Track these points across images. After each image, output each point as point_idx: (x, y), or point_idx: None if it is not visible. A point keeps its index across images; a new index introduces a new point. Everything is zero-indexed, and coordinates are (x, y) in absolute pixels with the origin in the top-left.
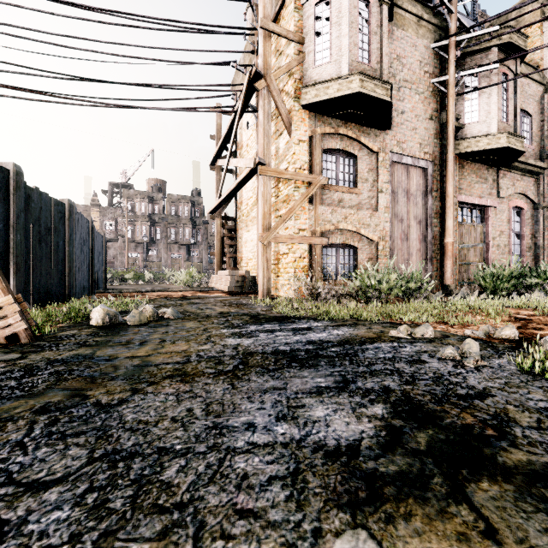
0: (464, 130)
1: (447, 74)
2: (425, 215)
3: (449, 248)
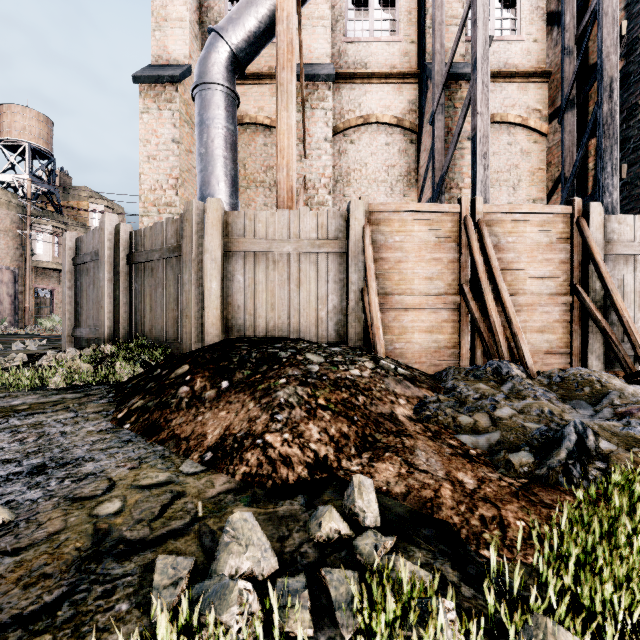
0: (37, 256)
1: (27, 230)
2: (15, 293)
3: (28, 309)
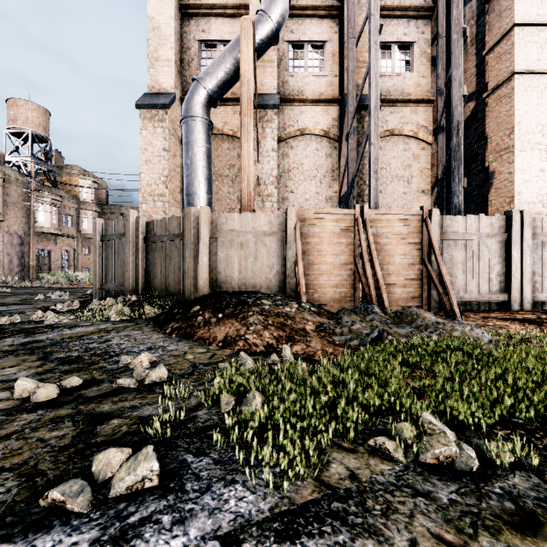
0: (39, 223)
1: (31, 202)
2: (21, 253)
3: (32, 266)
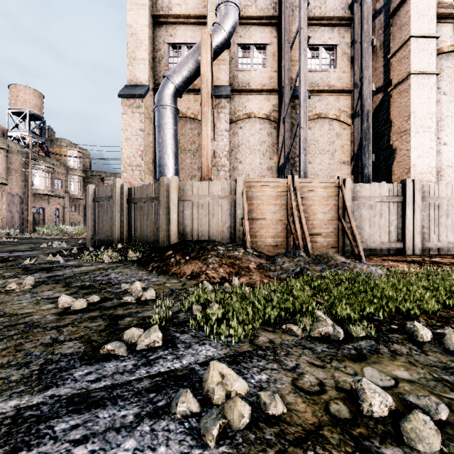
0: (35, 186)
1: (29, 169)
2: (21, 210)
3: (29, 221)
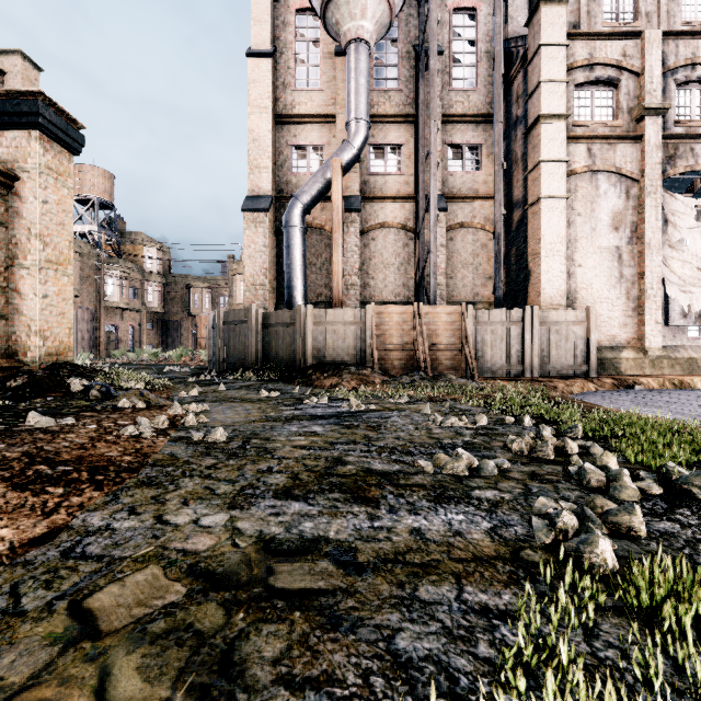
0: (108, 297)
1: (101, 275)
2: (92, 329)
3: (102, 343)
